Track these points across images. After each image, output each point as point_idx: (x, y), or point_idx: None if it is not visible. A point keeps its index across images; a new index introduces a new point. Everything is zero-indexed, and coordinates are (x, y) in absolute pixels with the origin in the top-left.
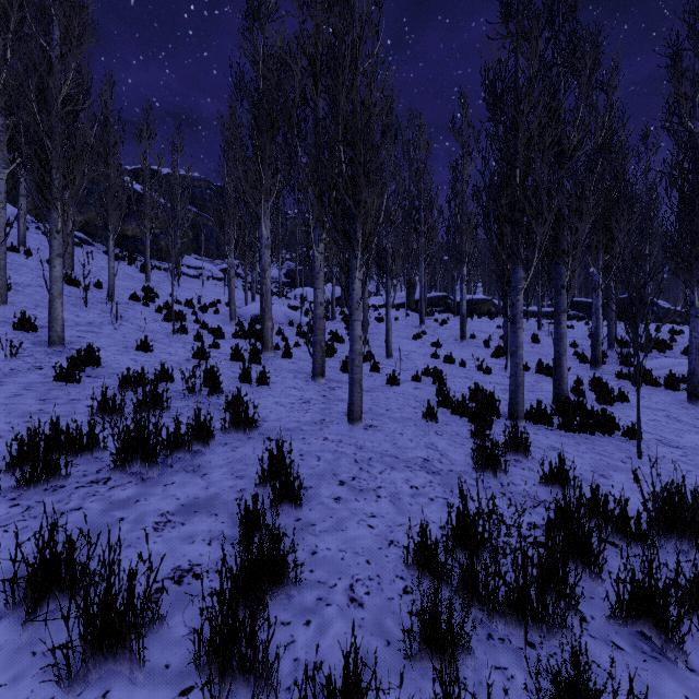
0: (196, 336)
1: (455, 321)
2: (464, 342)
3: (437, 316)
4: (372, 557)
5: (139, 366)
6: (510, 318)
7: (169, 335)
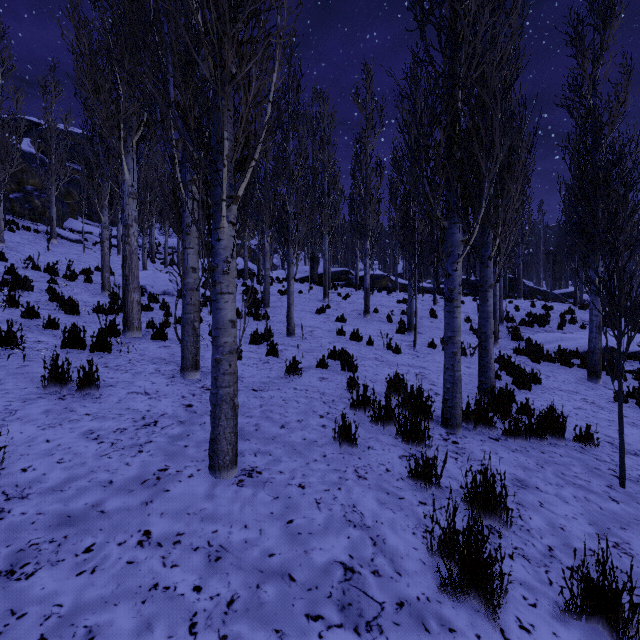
0: (25, 311)
1: (358, 295)
2: (368, 316)
3: (340, 290)
4: None
5: None
6: (445, 293)
7: None
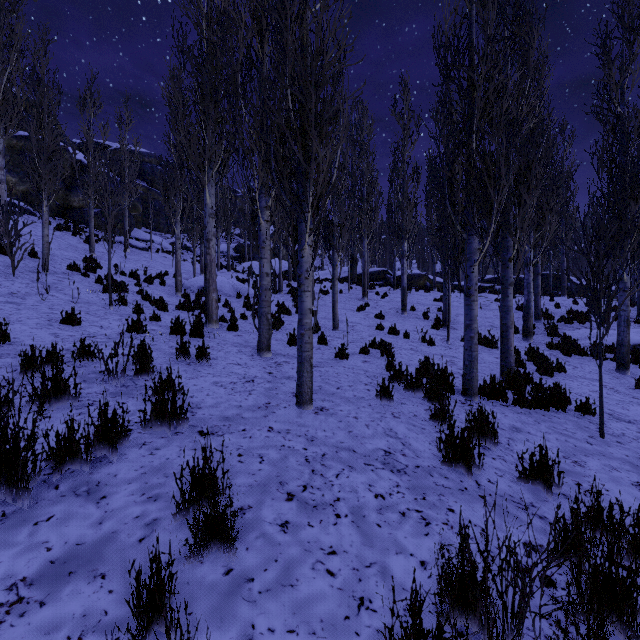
0: (135, 308)
1: (395, 294)
2: (405, 314)
3: (378, 289)
4: (337, 639)
5: (59, 342)
6: (464, 290)
7: (106, 307)
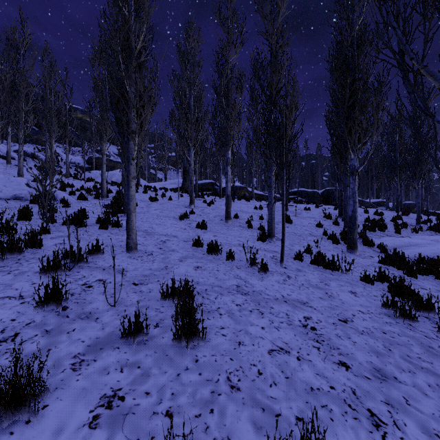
0: None
1: (221, 202)
2: (229, 222)
3: (206, 197)
4: None
5: None
6: None
7: None
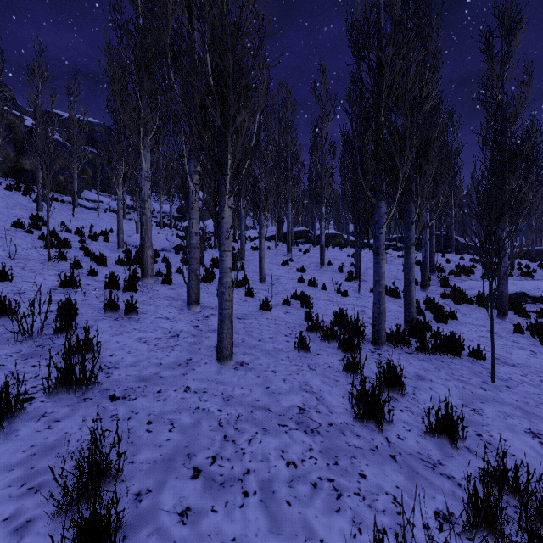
0: (73, 264)
1: (315, 251)
2: (323, 268)
3: (301, 246)
4: None
5: None
6: (374, 250)
7: (44, 262)
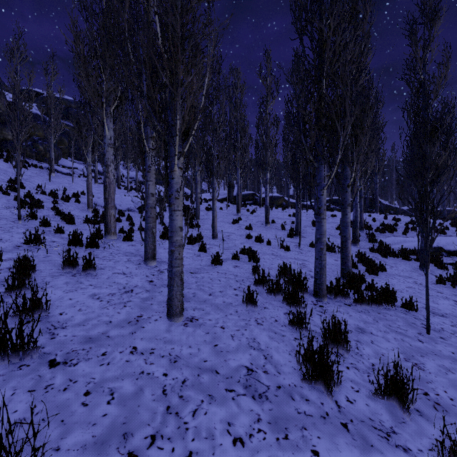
0: (42, 222)
1: (261, 211)
2: (268, 226)
3: (248, 207)
4: None
5: None
6: (315, 210)
7: (15, 221)
